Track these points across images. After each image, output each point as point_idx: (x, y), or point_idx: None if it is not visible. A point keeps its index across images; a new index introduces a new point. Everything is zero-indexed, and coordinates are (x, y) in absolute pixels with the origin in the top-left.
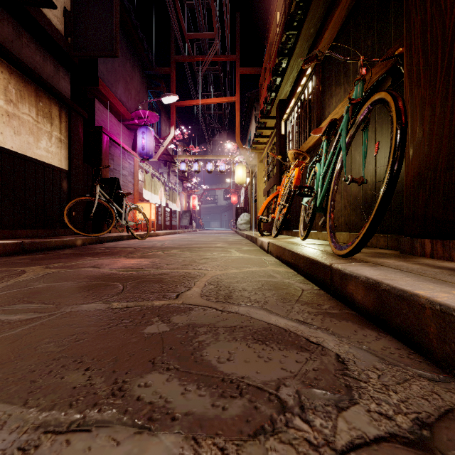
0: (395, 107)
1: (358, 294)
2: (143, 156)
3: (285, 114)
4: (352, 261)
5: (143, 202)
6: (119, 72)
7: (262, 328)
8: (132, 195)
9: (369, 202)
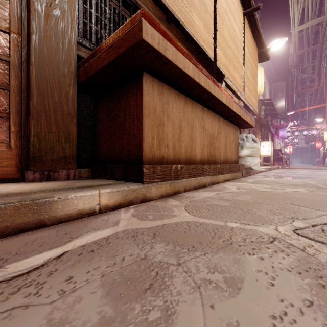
0: None
1: None
2: (282, 139)
3: None
4: None
5: None
6: None
7: None
8: None
9: None
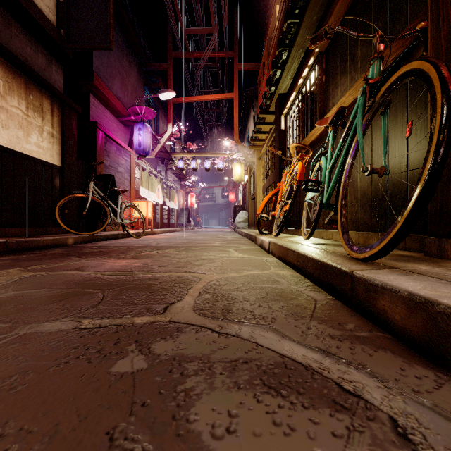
0: (438, 74)
1: (395, 313)
2: (139, 153)
3: (285, 108)
4: (375, 266)
5: (139, 200)
6: (115, 68)
7: (273, 363)
8: (129, 192)
9: (380, 198)
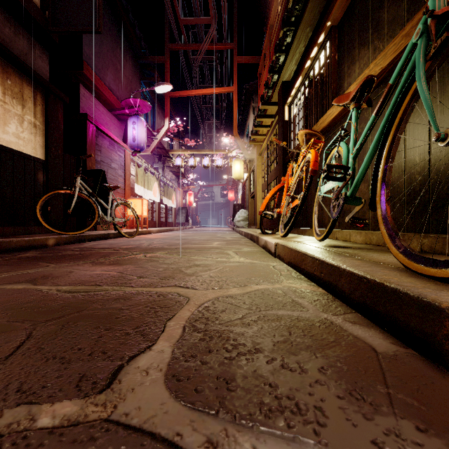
0: None
1: None
2: (134, 148)
3: (289, 96)
4: None
5: (134, 198)
6: (108, 58)
7: None
8: (123, 190)
9: (417, 190)
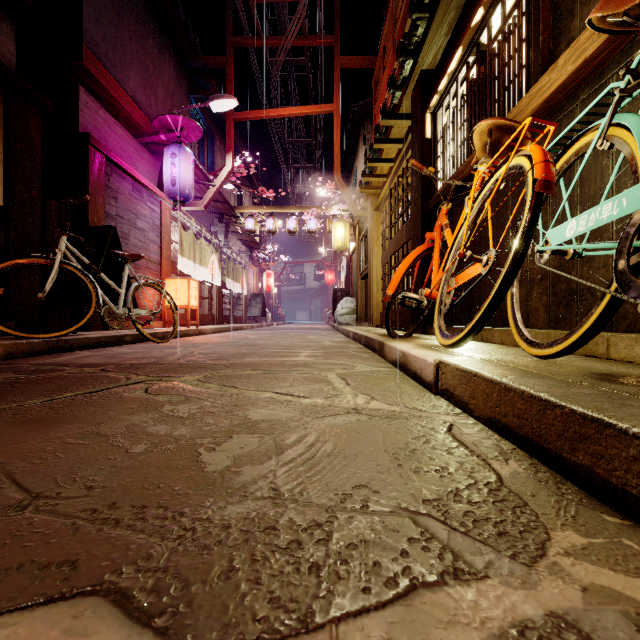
0: None
1: None
2: (173, 197)
3: (435, 93)
4: None
5: (176, 278)
6: (132, 50)
7: None
8: (158, 264)
9: None
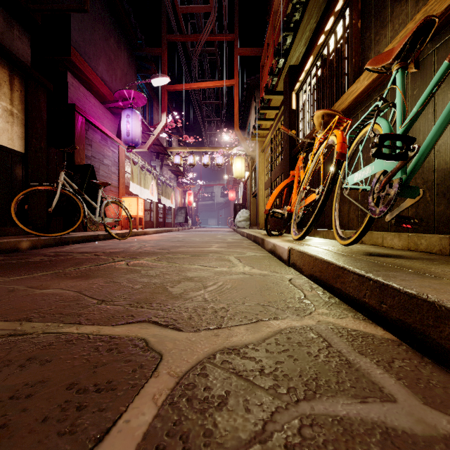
0: None
1: None
2: (128, 143)
3: (298, 81)
4: None
5: (129, 197)
6: (101, 47)
7: None
8: (117, 188)
9: None
